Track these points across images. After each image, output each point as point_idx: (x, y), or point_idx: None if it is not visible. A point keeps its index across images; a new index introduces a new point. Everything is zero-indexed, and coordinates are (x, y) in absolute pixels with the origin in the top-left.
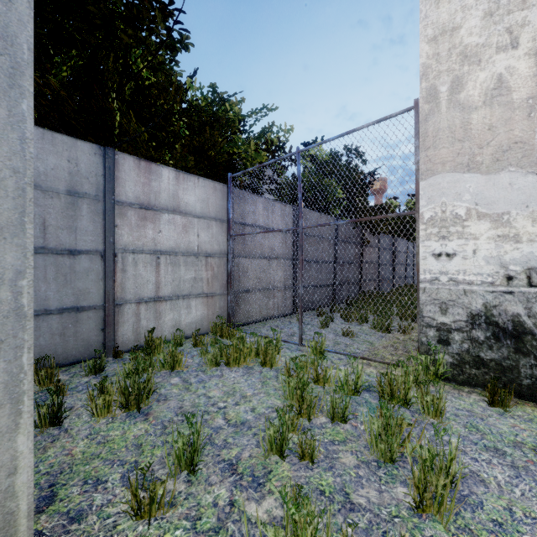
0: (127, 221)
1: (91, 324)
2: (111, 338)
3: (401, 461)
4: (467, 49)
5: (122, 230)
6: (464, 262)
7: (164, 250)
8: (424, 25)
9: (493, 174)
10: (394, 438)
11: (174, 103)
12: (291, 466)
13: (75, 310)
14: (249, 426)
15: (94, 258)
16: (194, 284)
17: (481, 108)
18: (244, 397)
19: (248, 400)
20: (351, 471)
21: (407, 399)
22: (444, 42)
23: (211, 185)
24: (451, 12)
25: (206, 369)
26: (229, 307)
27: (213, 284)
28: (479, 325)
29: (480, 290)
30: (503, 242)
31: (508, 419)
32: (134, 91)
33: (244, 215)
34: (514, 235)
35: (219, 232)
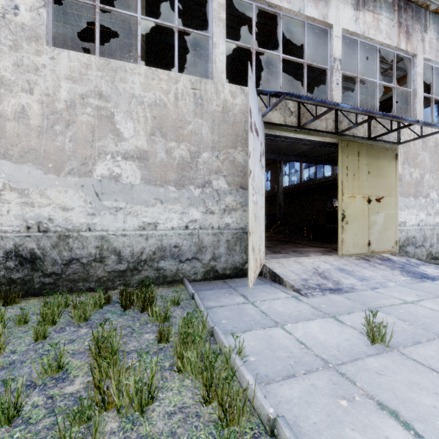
0: None
1: None
2: None
3: None
4: (4, 78)
5: None
6: (2, 218)
7: None
8: None
9: (20, 164)
10: None
11: None
12: None
13: None
14: None
15: None
16: None
17: (12, 121)
18: None
19: None
20: None
21: None
22: None
23: None
24: None
25: None
26: None
27: None
28: (11, 258)
29: (12, 236)
30: (26, 206)
31: (8, 310)
32: None
33: None
34: (31, 202)
35: None
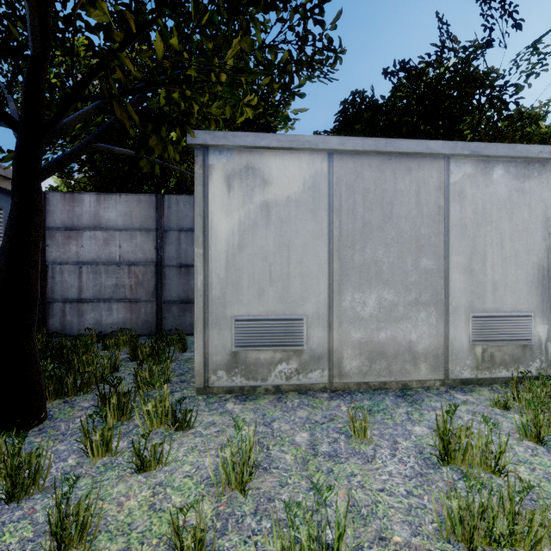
0: None
1: None
2: None
3: None
4: None
5: None
6: None
7: None
8: None
9: None
10: None
11: None
12: None
13: None
14: None
15: None
16: None
17: None
18: None
19: None
20: None
21: None
22: None
23: None
24: None
25: None
26: None
27: None
28: None
29: None
30: None
31: None
32: None
33: None
34: None
35: None
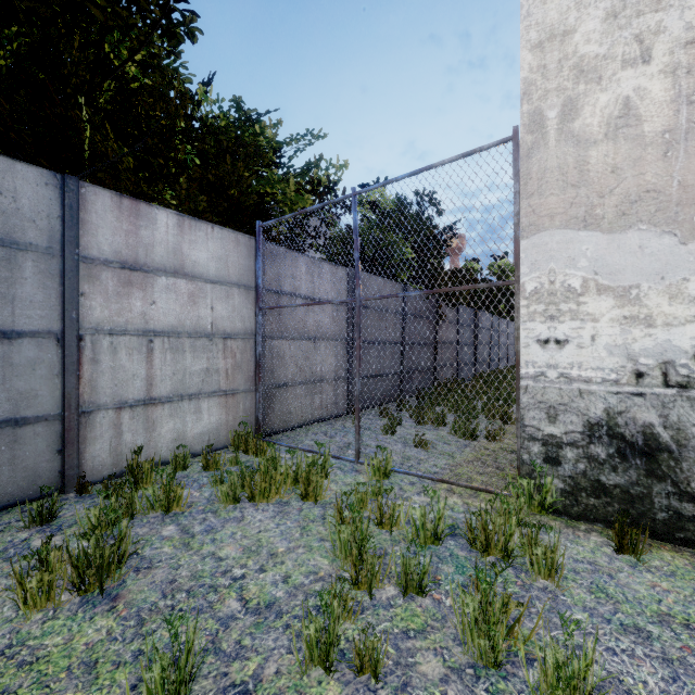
0: (101, 286)
1: (39, 444)
2: (73, 464)
3: (509, 664)
4: (584, 61)
5: (91, 300)
6: (579, 351)
7: (159, 330)
8: (525, 26)
9: (618, 232)
10: (500, 630)
11: (175, 117)
12: (343, 689)
13: (13, 423)
14: (279, 611)
15: (45, 344)
16: (206, 377)
17: (601, 143)
18: (274, 556)
19: (280, 561)
20: (437, 689)
21: (508, 550)
22: (552, 50)
23: (232, 236)
24: (562, 9)
25: (220, 508)
26: (258, 409)
27: (235, 376)
28: (599, 439)
29: (600, 391)
30: (631, 325)
31: (643, 573)
32: (115, 96)
33: (280, 279)
34: (646, 316)
35: (243, 304)
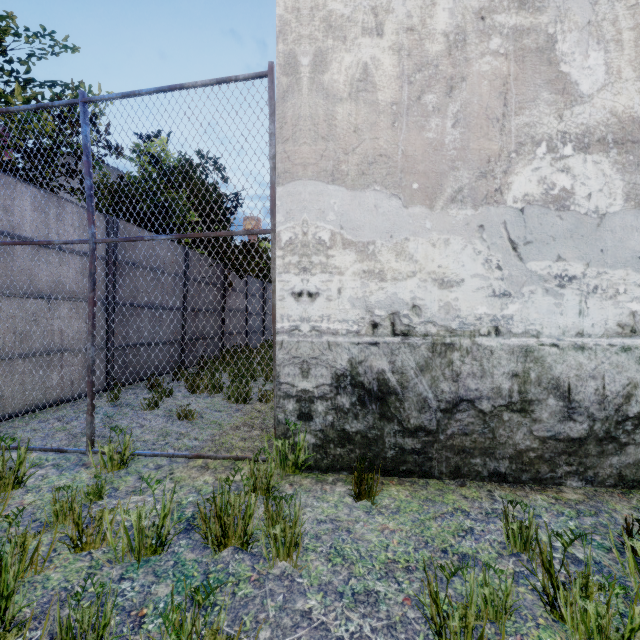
0: None
1: None
2: None
3: None
4: (332, 16)
5: None
6: (328, 304)
7: None
8: None
9: (359, 190)
10: None
11: None
12: None
13: None
14: None
15: None
16: None
17: (346, 101)
18: None
19: None
20: None
21: (248, 535)
22: None
23: None
24: None
25: None
26: None
27: None
28: (345, 389)
29: (345, 342)
30: (369, 279)
31: (376, 517)
32: None
33: None
34: (380, 271)
35: None
